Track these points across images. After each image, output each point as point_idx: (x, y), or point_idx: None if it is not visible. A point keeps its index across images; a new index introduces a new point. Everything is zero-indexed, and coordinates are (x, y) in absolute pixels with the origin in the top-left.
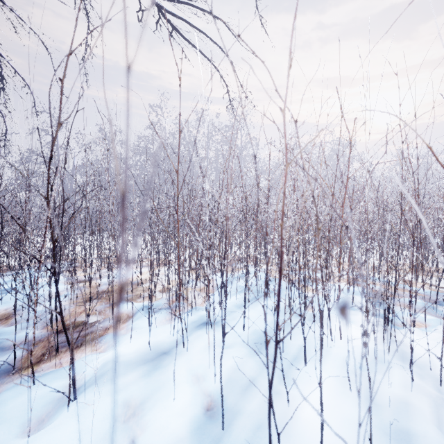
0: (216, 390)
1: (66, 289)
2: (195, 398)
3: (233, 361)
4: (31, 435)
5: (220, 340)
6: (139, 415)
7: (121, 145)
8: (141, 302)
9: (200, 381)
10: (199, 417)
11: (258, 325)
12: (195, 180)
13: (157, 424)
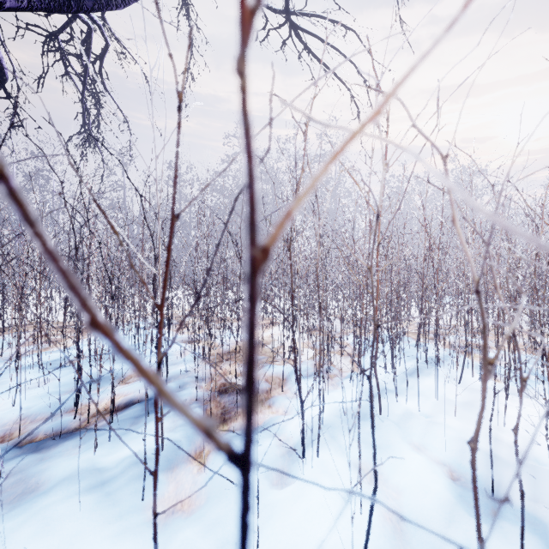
0: (451, 460)
1: (188, 348)
2: (433, 466)
3: (453, 431)
4: (282, 488)
5: (415, 409)
6: (382, 478)
7: (192, 183)
8: (281, 364)
9: (422, 449)
10: (451, 484)
11: (449, 395)
12: (332, 223)
13: (412, 487)
